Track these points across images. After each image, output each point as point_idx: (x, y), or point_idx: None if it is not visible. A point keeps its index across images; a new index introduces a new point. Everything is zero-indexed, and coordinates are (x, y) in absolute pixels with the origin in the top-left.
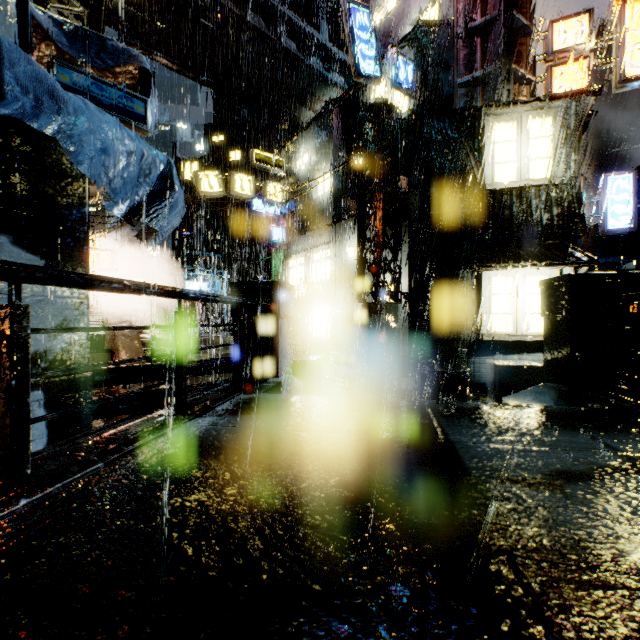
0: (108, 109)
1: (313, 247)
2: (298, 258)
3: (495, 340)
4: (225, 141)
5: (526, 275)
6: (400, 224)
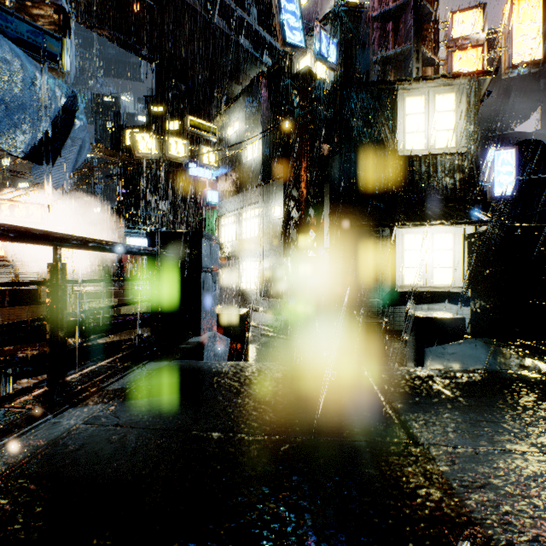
0: (14, 43)
1: (243, 207)
2: (229, 217)
3: (407, 291)
4: (164, 112)
5: (434, 233)
6: (323, 185)
